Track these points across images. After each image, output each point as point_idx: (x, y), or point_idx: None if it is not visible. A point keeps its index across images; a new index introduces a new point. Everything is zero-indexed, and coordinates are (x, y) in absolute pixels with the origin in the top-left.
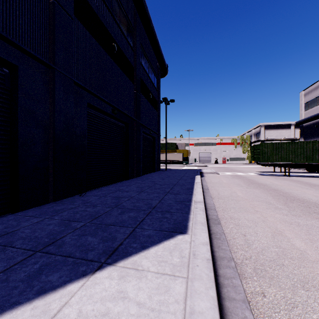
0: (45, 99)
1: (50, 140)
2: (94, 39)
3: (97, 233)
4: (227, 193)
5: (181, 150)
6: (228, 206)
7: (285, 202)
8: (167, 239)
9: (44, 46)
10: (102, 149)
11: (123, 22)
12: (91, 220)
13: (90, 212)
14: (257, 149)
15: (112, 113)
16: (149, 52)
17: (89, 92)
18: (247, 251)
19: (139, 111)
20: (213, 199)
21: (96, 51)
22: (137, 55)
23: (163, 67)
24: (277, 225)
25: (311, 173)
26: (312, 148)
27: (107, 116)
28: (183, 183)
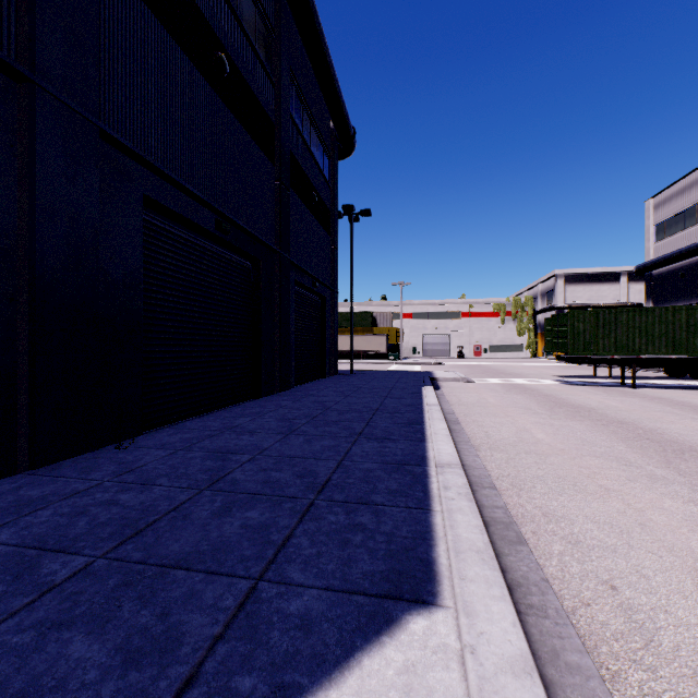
0: (4, 170)
1: (21, 292)
2: (165, 30)
3: (119, 609)
4: (509, 433)
5: (384, 328)
6: (522, 472)
7: (665, 457)
8: (371, 637)
9: (0, 14)
10: (190, 321)
11: (248, 7)
12: (116, 545)
13: (127, 509)
14: (561, 326)
15: (216, 230)
16: (312, 94)
17: (151, 169)
18: (657, 672)
19: (287, 231)
20: (478, 450)
21: (172, 64)
22: (282, 95)
23: (345, 132)
24: (689, 539)
25: (676, 379)
26: (687, 323)
27: (204, 238)
28: (396, 406)
